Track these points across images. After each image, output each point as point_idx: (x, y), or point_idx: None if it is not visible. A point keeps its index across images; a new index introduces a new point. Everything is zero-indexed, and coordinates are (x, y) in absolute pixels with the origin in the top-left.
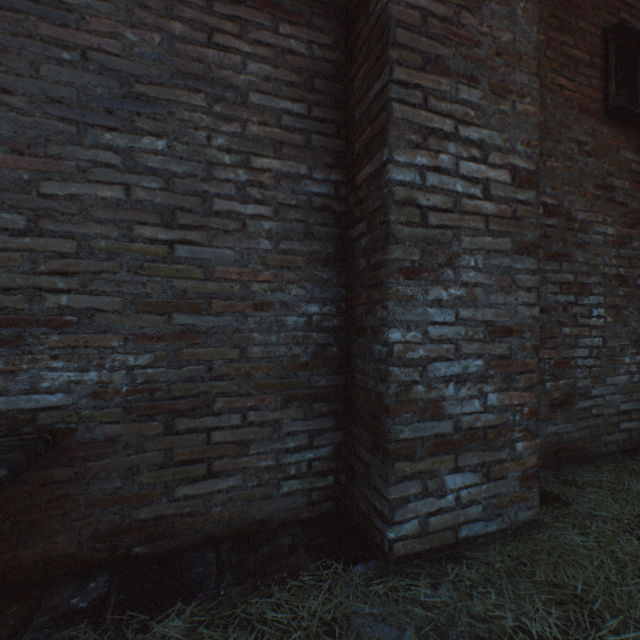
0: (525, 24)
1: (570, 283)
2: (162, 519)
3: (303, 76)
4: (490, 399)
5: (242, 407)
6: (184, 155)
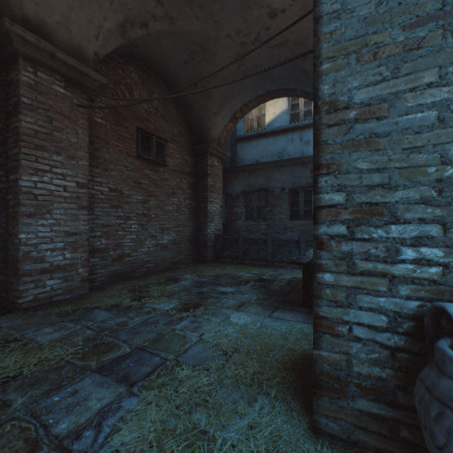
0: (83, 136)
1: (122, 216)
2: None
3: None
4: (67, 255)
5: None
6: None
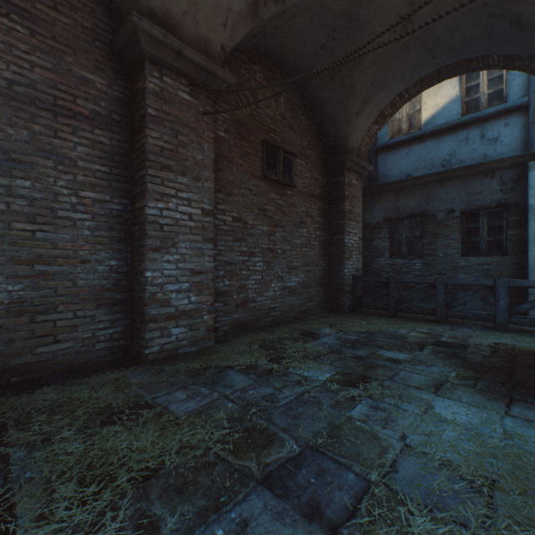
0: (209, 152)
1: (246, 251)
2: (29, 364)
3: (108, 154)
4: (192, 299)
5: (74, 309)
6: (41, 189)
